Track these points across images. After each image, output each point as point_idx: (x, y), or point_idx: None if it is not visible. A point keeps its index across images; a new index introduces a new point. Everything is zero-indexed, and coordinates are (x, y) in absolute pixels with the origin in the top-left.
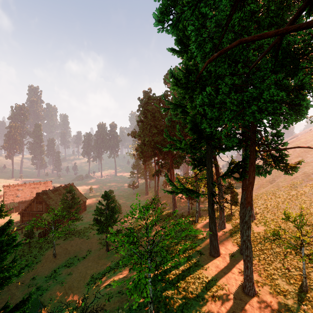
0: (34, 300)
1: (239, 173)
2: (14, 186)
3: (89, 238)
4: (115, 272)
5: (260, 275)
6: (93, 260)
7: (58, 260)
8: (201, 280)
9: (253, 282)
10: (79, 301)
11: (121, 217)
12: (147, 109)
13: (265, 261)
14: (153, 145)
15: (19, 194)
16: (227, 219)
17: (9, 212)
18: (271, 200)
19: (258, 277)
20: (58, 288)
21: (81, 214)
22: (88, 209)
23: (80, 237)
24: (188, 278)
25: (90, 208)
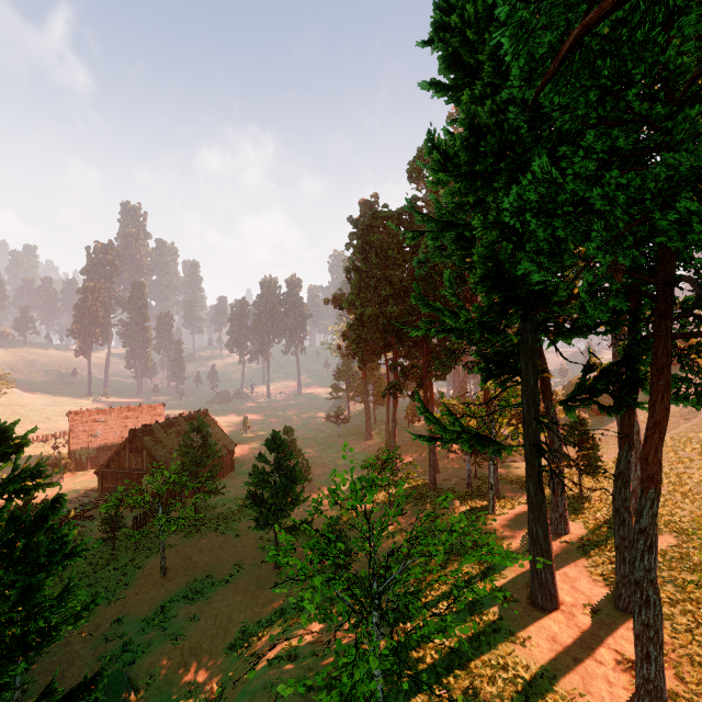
0: (116, 675)
1: (614, 396)
2: (90, 413)
3: (238, 536)
4: (293, 624)
5: (682, 677)
6: (245, 589)
7: (171, 582)
8: (511, 674)
9: (664, 700)
10: (213, 687)
11: (310, 490)
12: (370, 242)
13: (693, 636)
14: (384, 326)
15: (100, 431)
16: (570, 508)
17: (79, 468)
18: (691, 465)
19: (677, 683)
20: (167, 650)
21: (224, 478)
22: (238, 468)
23: (219, 533)
24: (475, 663)
25: (242, 466)
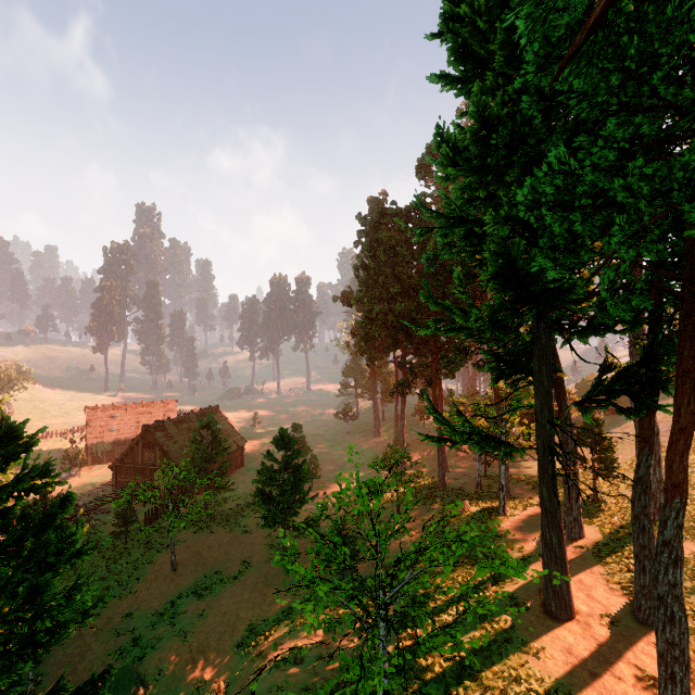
0: (126, 671)
1: (633, 397)
2: (106, 408)
3: (247, 533)
4: (300, 624)
5: None
6: (253, 586)
7: (180, 578)
8: (524, 687)
9: None
10: (220, 686)
11: (318, 487)
12: (379, 239)
13: None
14: (392, 323)
15: (115, 427)
16: (584, 511)
17: (95, 462)
18: None
19: None
20: (176, 646)
21: (234, 474)
22: (248, 464)
23: (228, 529)
24: (486, 674)
25: (252, 462)
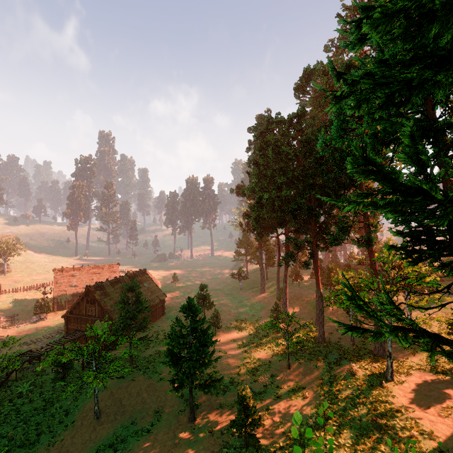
0: None
1: None
2: (69, 269)
3: (161, 381)
4: None
5: None
6: (162, 444)
7: (101, 427)
8: None
9: None
10: None
11: (220, 335)
12: (267, 141)
13: None
14: (279, 207)
15: (74, 283)
16: None
17: (59, 308)
18: None
19: None
20: None
21: (157, 321)
22: (167, 312)
23: (146, 376)
24: None
25: (170, 311)
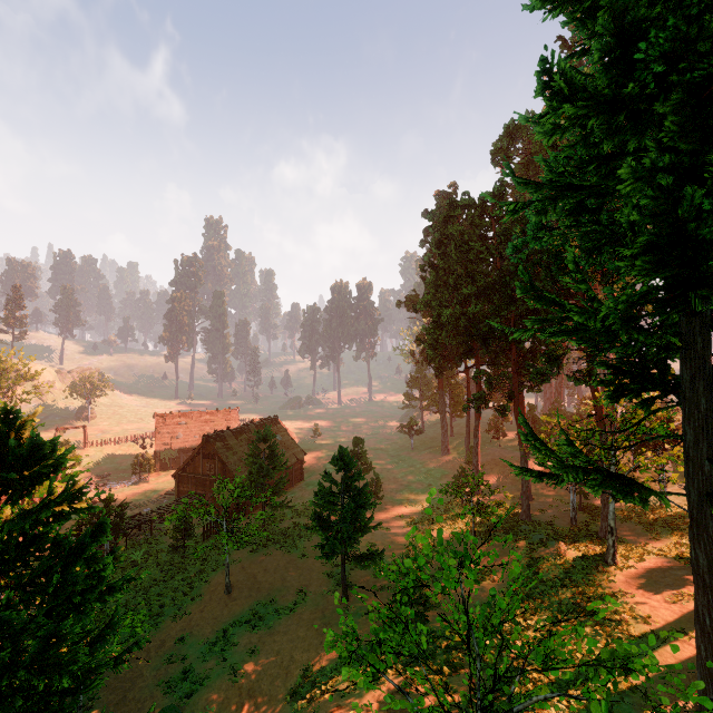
0: (171, 711)
1: None
2: (173, 416)
3: (304, 557)
4: None
5: None
6: (309, 623)
7: (234, 603)
8: None
9: None
10: None
11: (381, 509)
12: (449, 235)
13: None
14: (465, 328)
15: (181, 434)
16: None
17: (163, 468)
18: None
19: None
20: (225, 686)
21: (293, 488)
22: (307, 478)
23: (285, 551)
24: None
25: (311, 476)
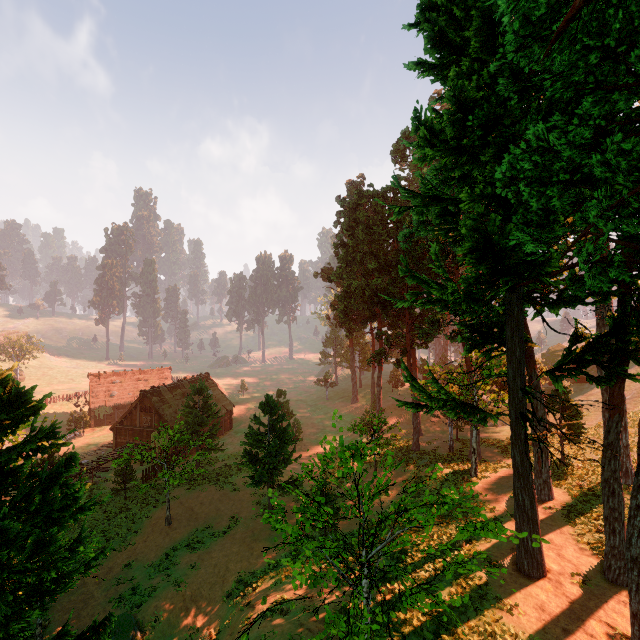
0: (125, 617)
1: (604, 367)
2: (107, 375)
3: (235, 491)
4: (285, 577)
5: None
6: (241, 540)
7: (175, 531)
8: None
9: None
10: (211, 633)
11: (301, 449)
12: (357, 219)
13: None
14: (370, 297)
15: (115, 392)
16: (552, 474)
17: (97, 424)
18: None
19: None
20: (171, 595)
21: (224, 436)
22: (236, 427)
23: (218, 487)
24: (462, 628)
25: (240, 425)
